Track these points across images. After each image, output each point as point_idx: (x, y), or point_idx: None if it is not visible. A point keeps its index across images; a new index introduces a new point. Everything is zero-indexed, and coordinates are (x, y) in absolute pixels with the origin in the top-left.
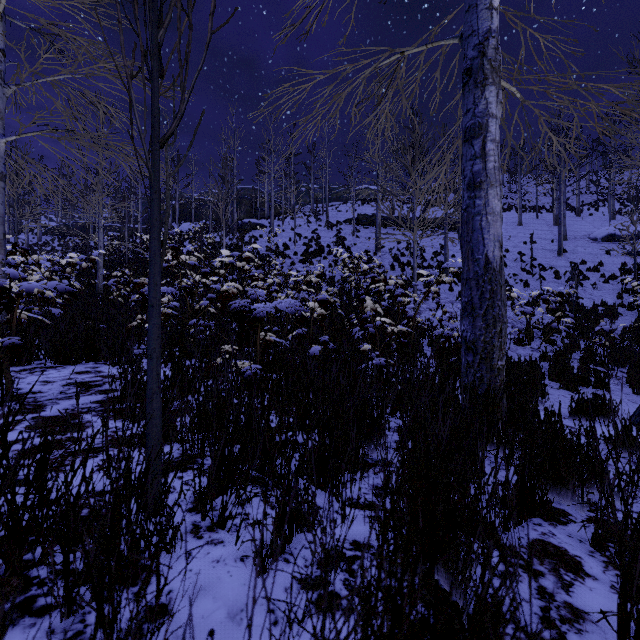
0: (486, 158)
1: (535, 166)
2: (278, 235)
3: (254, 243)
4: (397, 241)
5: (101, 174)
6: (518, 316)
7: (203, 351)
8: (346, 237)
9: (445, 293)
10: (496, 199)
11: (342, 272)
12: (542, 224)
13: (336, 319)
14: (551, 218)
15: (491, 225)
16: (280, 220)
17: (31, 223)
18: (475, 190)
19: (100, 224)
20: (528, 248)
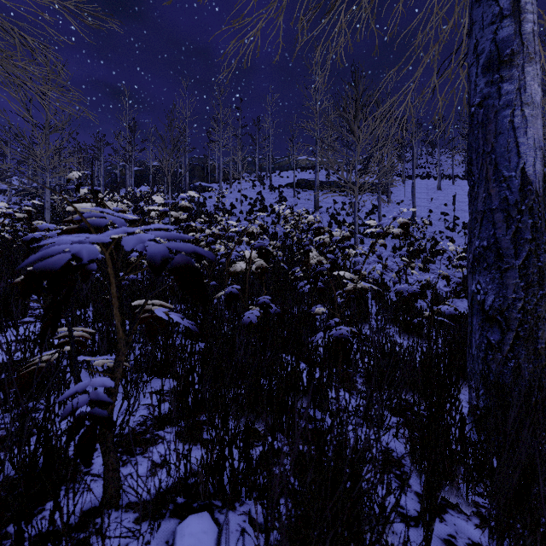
0: (521, 16)
1: (452, 138)
2: (226, 196)
3: (203, 202)
4: (334, 201)
5: (47, 129)
6: (449, 269)
7: (96, 317)
8: (287, 198)
9: (379, 248)
10: (536, 82)
11: (284, 229)
12: (458, 189)
13: (279, 272)
14: (465, 184)
15: (530, 122)
16: (228, 184)
17: (4, 186)
18: (501, 69)
19: (47, 179)
20: (449, 209)
